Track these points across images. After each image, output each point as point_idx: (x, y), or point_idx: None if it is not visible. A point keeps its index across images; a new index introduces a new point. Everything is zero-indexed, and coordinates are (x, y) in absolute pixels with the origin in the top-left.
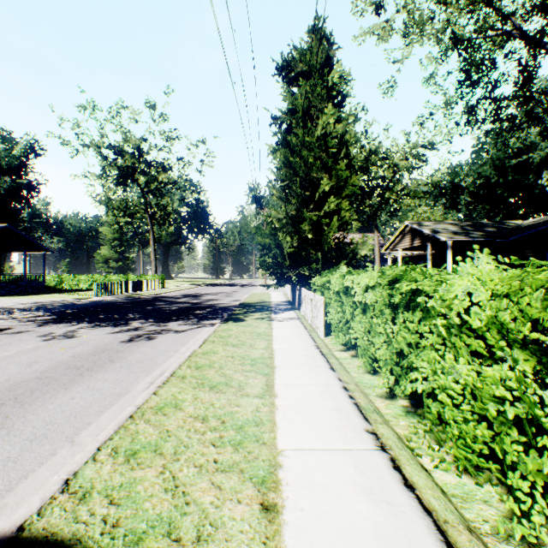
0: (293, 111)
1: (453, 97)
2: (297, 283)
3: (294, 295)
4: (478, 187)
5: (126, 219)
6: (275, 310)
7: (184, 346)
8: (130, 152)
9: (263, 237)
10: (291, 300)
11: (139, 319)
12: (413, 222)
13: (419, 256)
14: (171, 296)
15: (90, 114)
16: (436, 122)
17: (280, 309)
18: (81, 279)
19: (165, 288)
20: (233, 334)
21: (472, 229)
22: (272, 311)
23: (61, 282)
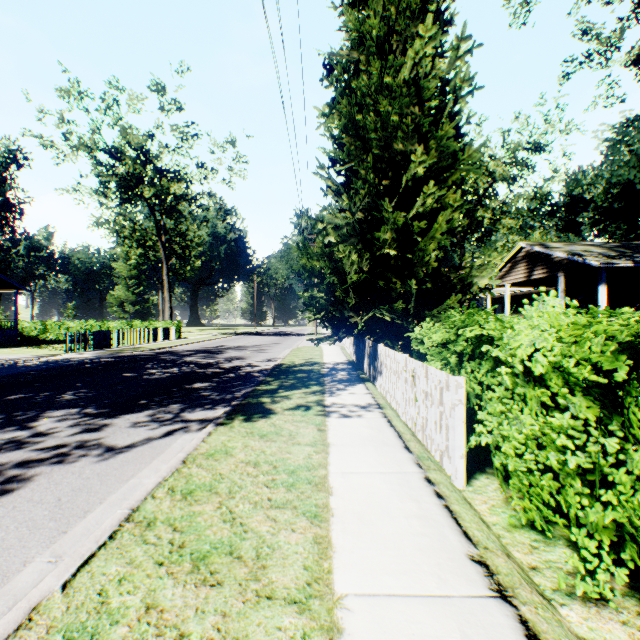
0: (360, 47)
1: (615, 35)
2: (365, 334)
3: (359, 354)
4: (611, 198)
5: (140, 251)
6: (330, 382)
7: (57, 540)
8: (135, 157)
9: (310, 258)
10: (354, 359)
11: (71, 406)
12: (531, 243)
13: (527, 295)
14: (179, 352)
15: (75, 100)
16: (545, 115)
17: (339, 380)
18: (71, 327)
19: (181, 339)
20: (225, 475)
21: (630, 252)
22: (326, 385)
23: (44, 331)
